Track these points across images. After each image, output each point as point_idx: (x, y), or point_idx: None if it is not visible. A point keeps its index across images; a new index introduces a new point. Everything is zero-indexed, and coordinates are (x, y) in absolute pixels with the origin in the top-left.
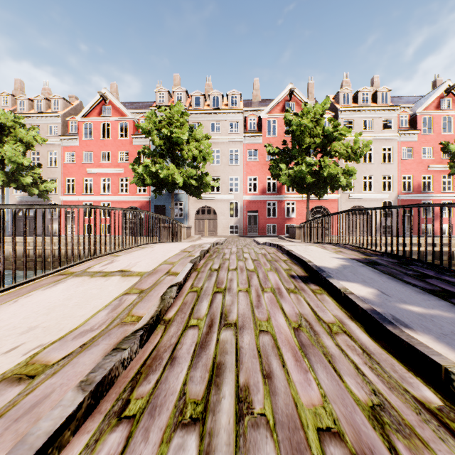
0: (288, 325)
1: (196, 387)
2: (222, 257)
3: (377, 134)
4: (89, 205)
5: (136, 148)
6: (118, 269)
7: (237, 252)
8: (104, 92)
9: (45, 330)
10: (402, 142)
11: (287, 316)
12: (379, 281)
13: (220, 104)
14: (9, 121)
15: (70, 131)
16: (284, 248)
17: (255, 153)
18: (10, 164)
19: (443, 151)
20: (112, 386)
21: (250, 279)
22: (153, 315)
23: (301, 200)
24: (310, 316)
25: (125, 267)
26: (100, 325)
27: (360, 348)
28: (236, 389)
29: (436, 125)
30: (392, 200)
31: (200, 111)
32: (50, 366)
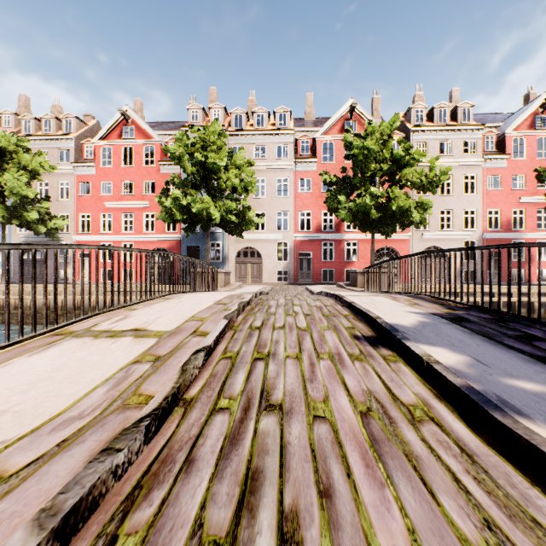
0: (353, 408)
1: (219, 512)
2: (267, 310)
3: (457, 159)
4: (97, 245)
5: (165, 177)
6: (131, 327)
7: (286, 305)
8: (125, 109)
9: (16, 416)
10: (487, 169)
11: (351, 395)
12: (471, 344)
13: (266, 123)
14: (11, 144)
15: (84, 157)
16: (345, 299)
17: (308, 184)
18: (11, 197)
19: (538, 179)
20: (95, 510)
21: (301, 341)
22: (168, 394)
23: (364, 240)
24: (382, 394)
25: (141, 325)
26: (93, 410)
27: (456, 444)
28: (279, 518)
29: (530, 148)
30: (475, 240)
31: (241, 132)
32: (4, 479)
